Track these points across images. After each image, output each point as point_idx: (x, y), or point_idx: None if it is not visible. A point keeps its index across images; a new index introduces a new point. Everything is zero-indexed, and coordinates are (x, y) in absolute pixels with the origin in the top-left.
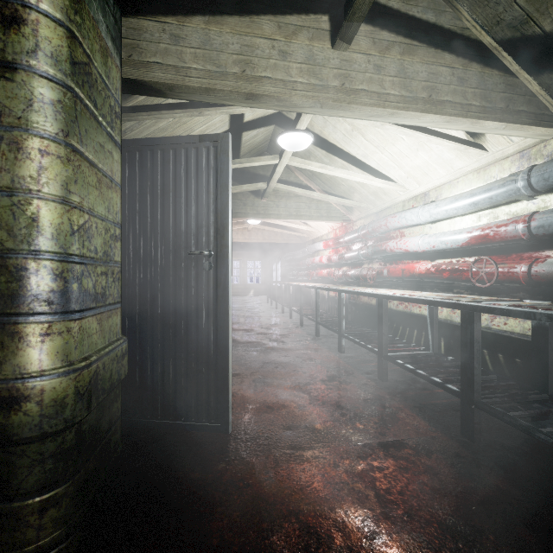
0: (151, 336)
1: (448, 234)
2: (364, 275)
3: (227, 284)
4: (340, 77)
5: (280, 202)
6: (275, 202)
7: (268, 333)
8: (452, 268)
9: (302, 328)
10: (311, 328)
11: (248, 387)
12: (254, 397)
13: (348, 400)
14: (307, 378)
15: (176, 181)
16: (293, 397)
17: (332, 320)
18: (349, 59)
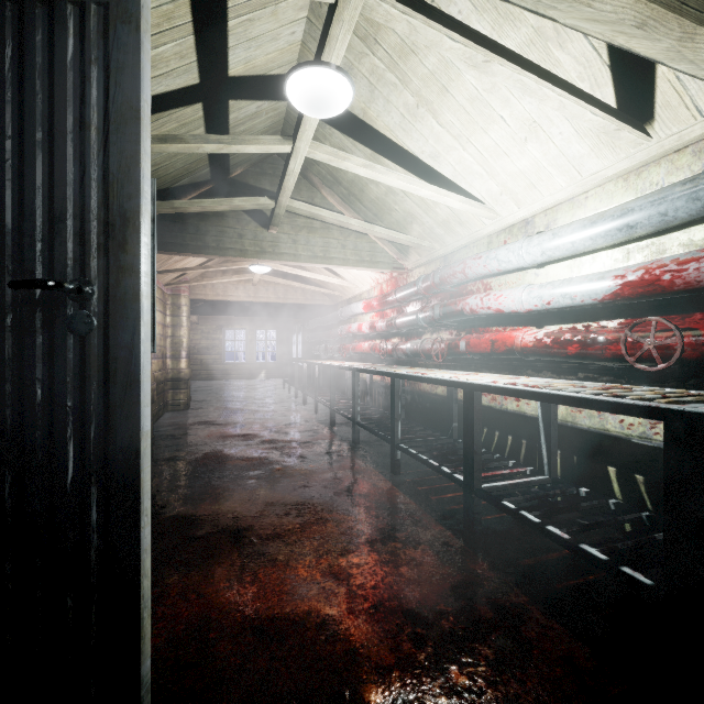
0: None
1: (577, 281)
2: (427, 349)
3: (135, 373)
4: None
5: (298, 236)
6: (290, 235)
7: (279, 442)
8: (584, 337)
9: (333, 430)
10: (346, 430)
11: (226, 572)
12: (234, 604)
13: (423, 593)
14: (342, 536)
15: None
16: (315, 593)
17: (377, 417)
18: None
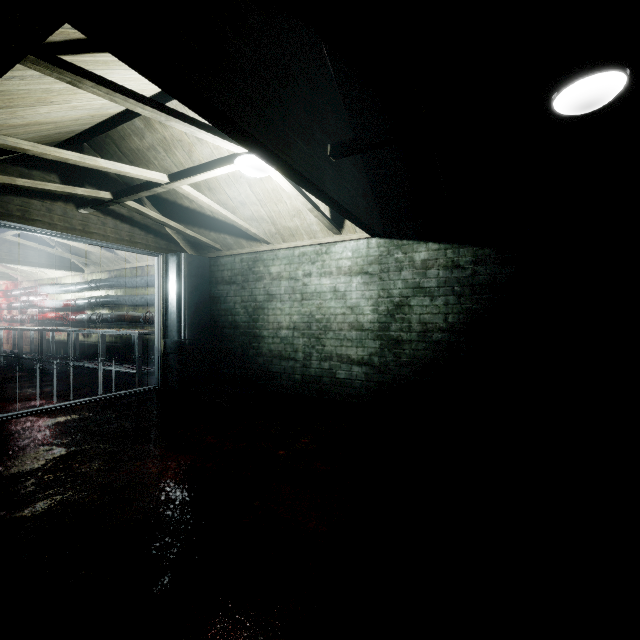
0: None
1: (59, 301)
2: (24, 319)
3: None
4: None
5: None
6: None
7: None
8: (60, 316)
9: None
10: None
11: None
12: None
13: None
14: None
15: None
16: None
17: None
18: None
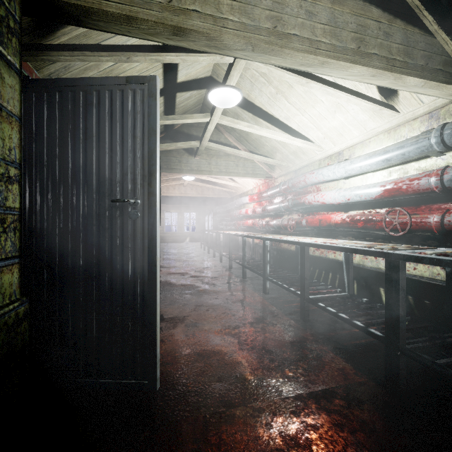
0: (72, 289)
1: (363, 188)
2: (284, 224)
3: (154, 234)
4: (272, 19)
5: (211, 160)
6: (207, 160)
7: (200, 276)
8: (366, 218)
9: (231, 271)
10: (238, 271)
11: (180, 332)
12: (185, 344)
13: (276, 343)
14: (236, 320)
15: (100, 125)
16: (223, 342)
17: (256, 263)
18: (281, 1)
